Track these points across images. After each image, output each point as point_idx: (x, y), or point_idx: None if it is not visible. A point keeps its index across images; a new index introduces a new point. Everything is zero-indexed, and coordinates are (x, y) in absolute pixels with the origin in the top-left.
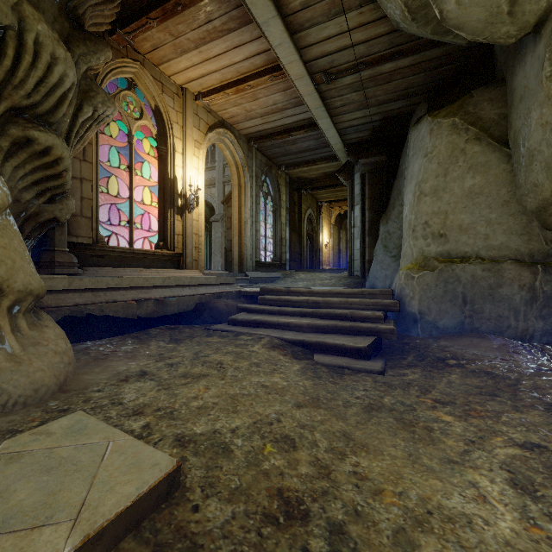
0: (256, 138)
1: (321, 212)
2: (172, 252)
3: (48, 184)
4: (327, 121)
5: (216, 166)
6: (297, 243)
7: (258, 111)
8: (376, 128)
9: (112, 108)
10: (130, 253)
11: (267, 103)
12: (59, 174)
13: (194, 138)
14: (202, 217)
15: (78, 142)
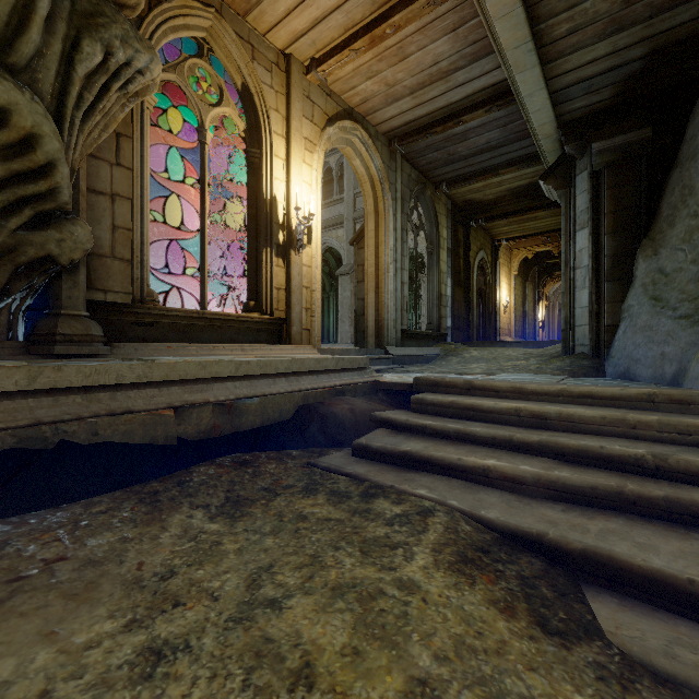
0: (402, 136)
1: (498, 256)
2: (268, 316)
3: (21, 189)
4: (533, 74)
5: (344, 198)
6: (462, 303)
7: (406, 83)
8: (630, 79)
9: (146, 54)
10: (199, 318)
11: (423, 62)
12: (40, 171)
13: (304, 135)
14: (317, 261)
15: (88, 120)
